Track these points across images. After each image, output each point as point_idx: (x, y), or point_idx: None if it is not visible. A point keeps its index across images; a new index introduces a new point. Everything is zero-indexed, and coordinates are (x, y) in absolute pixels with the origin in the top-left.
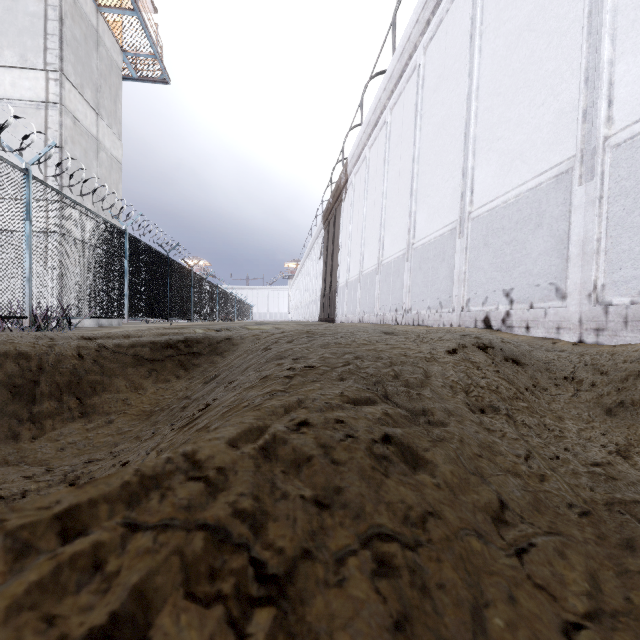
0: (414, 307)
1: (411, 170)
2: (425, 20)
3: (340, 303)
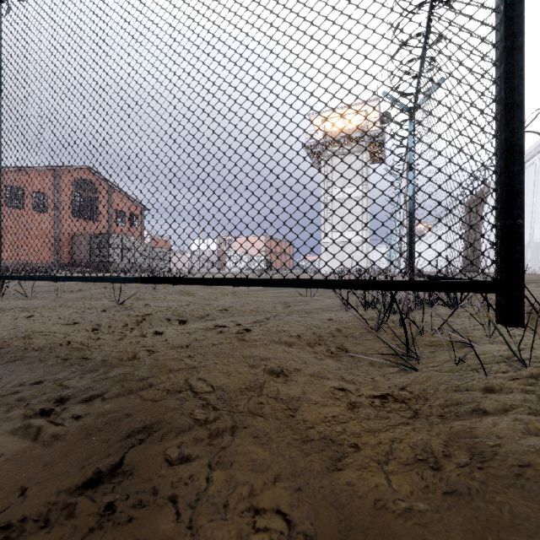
0: (532, 267)
1: (531, 209)
2: (538, 150)
3: (483, 261)
